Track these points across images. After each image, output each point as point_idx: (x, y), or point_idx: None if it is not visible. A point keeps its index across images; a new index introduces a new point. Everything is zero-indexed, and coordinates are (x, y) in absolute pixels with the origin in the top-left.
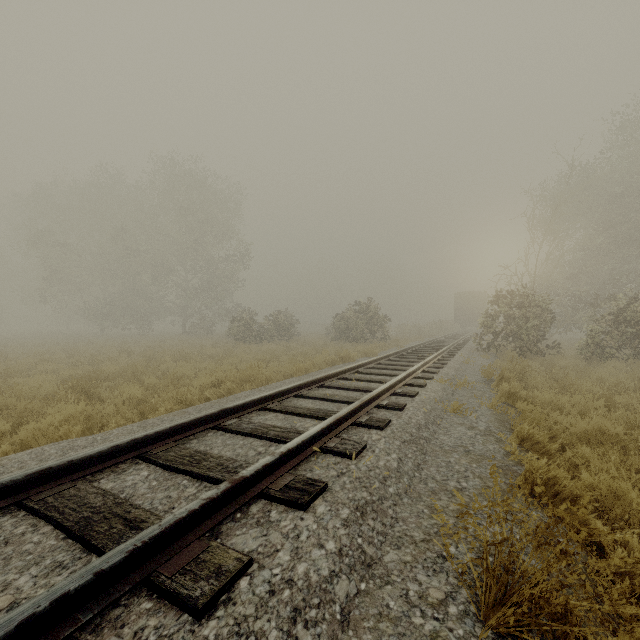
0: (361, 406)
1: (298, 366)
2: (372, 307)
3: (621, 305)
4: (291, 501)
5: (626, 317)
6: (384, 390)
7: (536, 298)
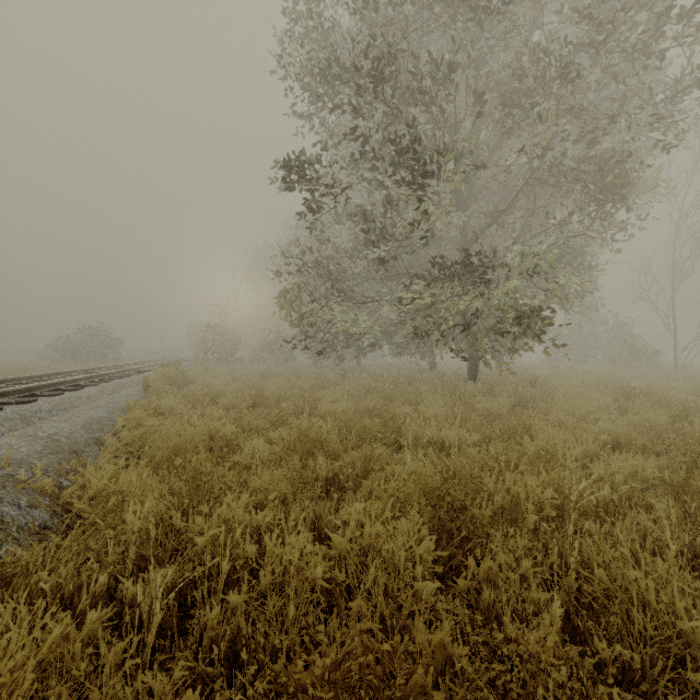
0: (125, 371)
1: (59, 369)
2: (105, 331)
3: (269, 335)
4: (114, 378)
5: (270, 341)
6: (134, 368)
7: (230, 329)
